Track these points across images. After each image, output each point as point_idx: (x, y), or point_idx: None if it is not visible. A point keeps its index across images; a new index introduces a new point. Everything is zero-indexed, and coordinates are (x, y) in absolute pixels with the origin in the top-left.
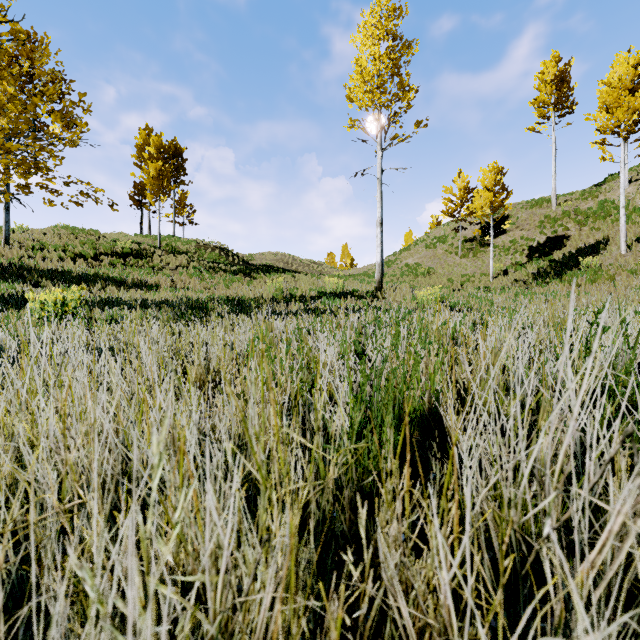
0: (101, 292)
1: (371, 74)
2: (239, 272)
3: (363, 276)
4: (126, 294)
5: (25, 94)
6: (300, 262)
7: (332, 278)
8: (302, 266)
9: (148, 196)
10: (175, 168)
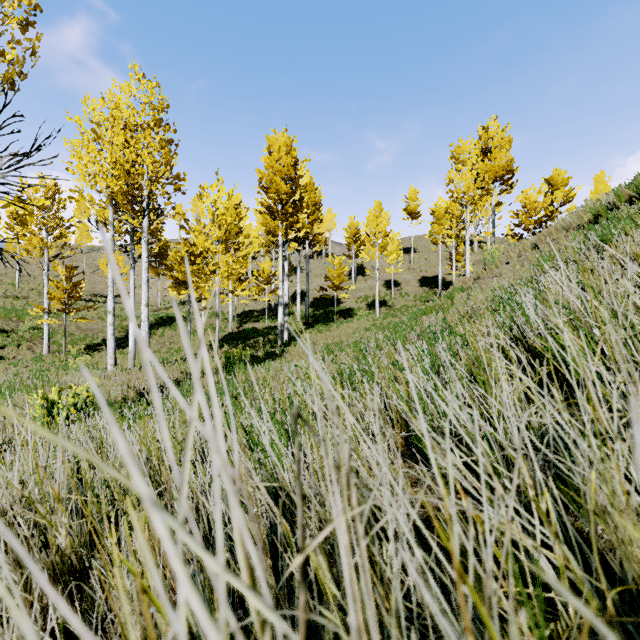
0: None
1: None
2: None
3: None
4: None
5: None
6: None
7: None
8: None
9: None
10: None
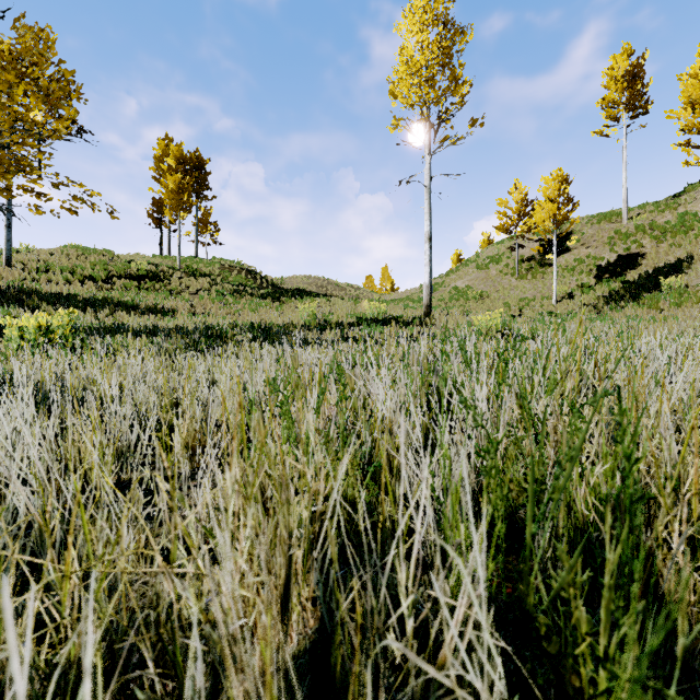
0: (109, 318)
1: (419, 64)
2: (267, 296)
3: (406, 301)
4: (136, 320)
5: (28, 97)
6: (335, 286)
7: (373, 302)
8: (338, 290)
9: (167, 212)
10: (197, 182)
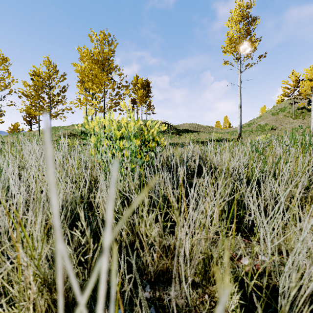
0: None
1: (234, 39)
2: (174, 133)
3: (234, 132)
4: None
5: None
6: (201, 127)
7: (216, 133)
8: (202, 129)
9: (138, 104)
10: (147, 91)
